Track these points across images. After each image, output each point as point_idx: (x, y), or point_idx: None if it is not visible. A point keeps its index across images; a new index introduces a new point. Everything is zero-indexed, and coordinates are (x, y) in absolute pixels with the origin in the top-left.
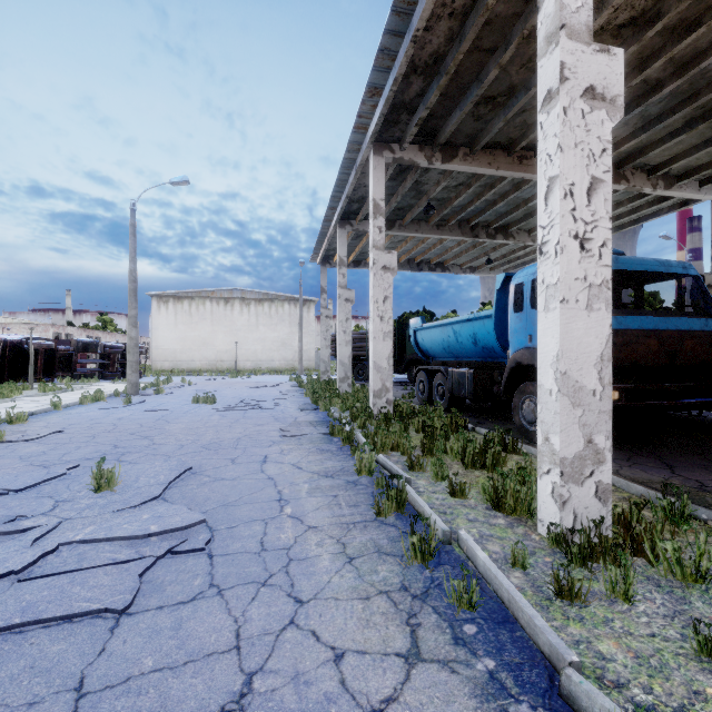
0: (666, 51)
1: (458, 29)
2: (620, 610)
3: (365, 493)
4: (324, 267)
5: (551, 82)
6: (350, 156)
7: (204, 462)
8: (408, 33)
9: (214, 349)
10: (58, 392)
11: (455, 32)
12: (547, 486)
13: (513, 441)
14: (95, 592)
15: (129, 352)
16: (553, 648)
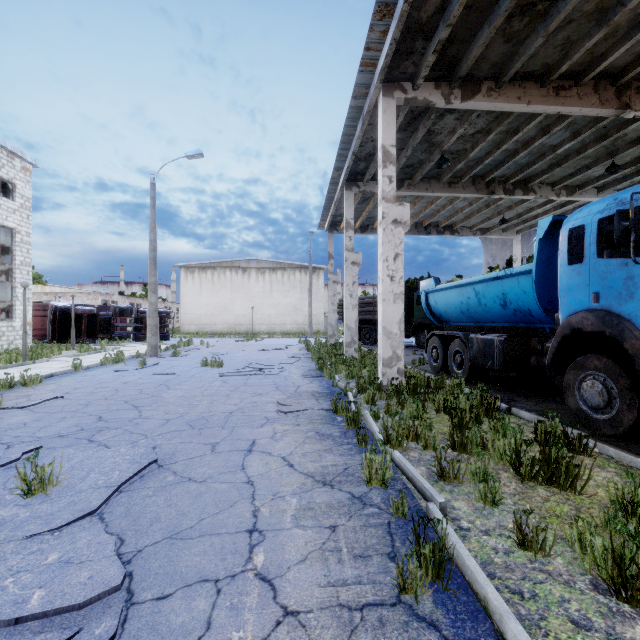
0: None
1: None
2: None
3: (378, 525)
4: (331, 234)
5: None
6: (357, 103)
7: (179, 447)
8: None
9: (233, 314)
10: (91, 352)
11: None
12: None
13: (580, 436)
14: None
15: (149, 316)
16: None
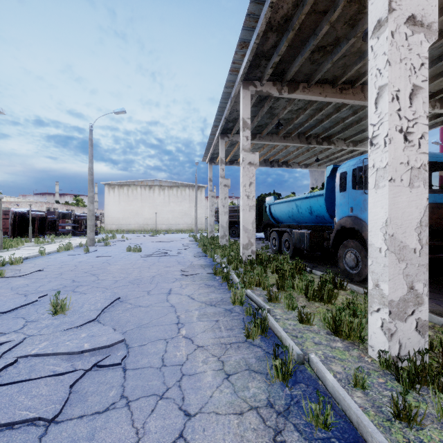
0: None
1: None
2: None
3: (238, 319)
4: (210, 165)
5: (380, 14)
6: (227, 90)
7: (129, 293)
8: (267, 1)
9: (142, 217)
10: (46, 244)
11: None
12: (377, 321)
13: (340, 281)
14: (34, 401)
15: (88, 219)
16: None
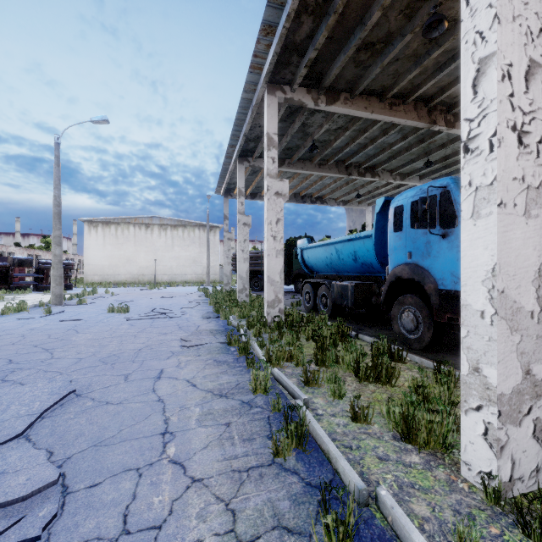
0: None
1: None
2: None
3: (260, 419)
4: (226, 198)
5: None
6: (247, 96)
7: (95, 380)
8: None
9: (136, 265)
10: None
11: None
12: (477, 425)
13: (398, 350)
14: None
15: (53, 267)
16: None
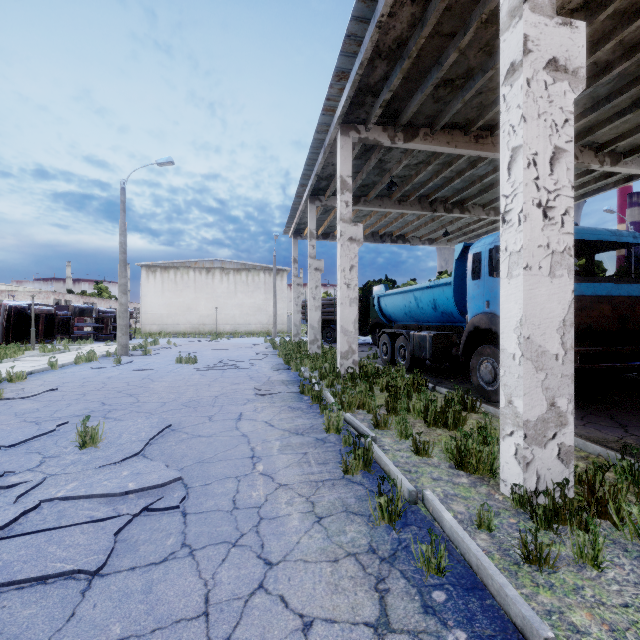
0: (617, 34)
1: (420, 15)
2: (589, 576)
3: (333, 451)
4: (295, 239)
5: (514, 55)
6: (320, 136)
7: (183, 419)
8: (373, 19)
9: (197, 314)
10: (56, 352)
11: (417, 18)
12: (511, 448)
13: (472, 400)
14: (70, 552)
15: (119, 316)
16: (526, 621)
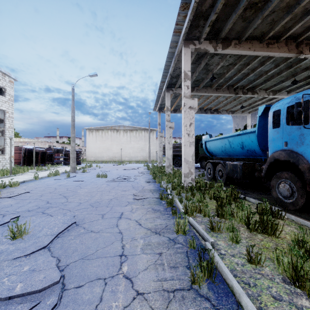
0: None
1: None
2: None
3: (181, 252)
4: (159, 113)
5: None
6: (172, 50)
7: (86, 216)
8: None
9: (112, 152)
10: (43, 170)
11: None
12: None
13: (278, 210)
14: None
15: (71, 153)
16: None
